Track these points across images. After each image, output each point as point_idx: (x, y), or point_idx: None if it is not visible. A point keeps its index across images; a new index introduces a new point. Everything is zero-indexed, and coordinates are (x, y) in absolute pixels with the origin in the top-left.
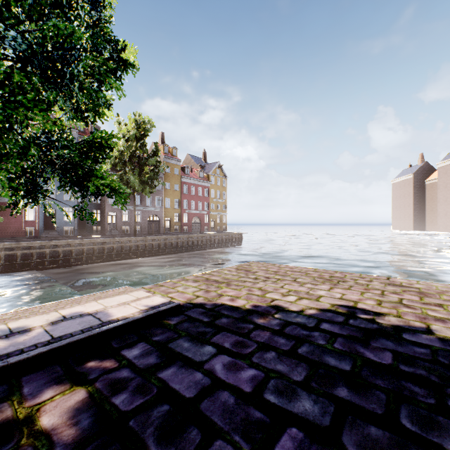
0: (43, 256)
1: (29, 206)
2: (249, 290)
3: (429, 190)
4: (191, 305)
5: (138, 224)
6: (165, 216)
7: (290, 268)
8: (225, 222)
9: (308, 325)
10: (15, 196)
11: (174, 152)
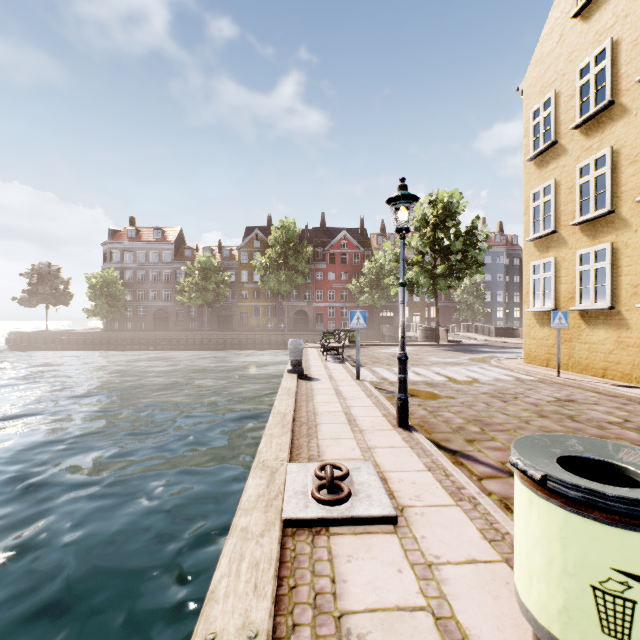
0: None
1: None
2: None
3: None
4: None
5: None
6: None
7: None
8: None
9: None
10: None
11: None
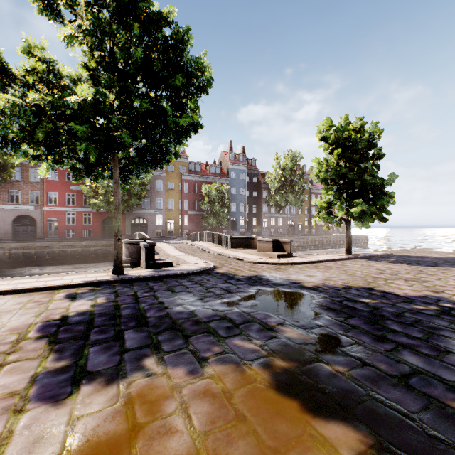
0: None
1: None
2: (415, 254)
3: None
4: (395, 255)
5: (280, 227)
6: (298, 221)
7: (432, 251)
8: None
9: (443, 258)
10: (358, 223)
11: (304, 168)
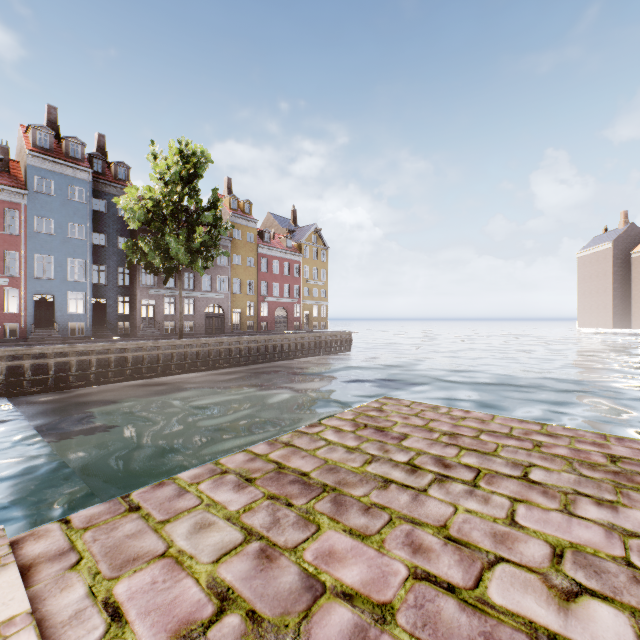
0: (19, 373)
1: (15, 290)
2: (414, 547)
3: (637, 266)
4: None
5: (190, 319)
6: (233, 306)
7: (481, 423)
8: (325, 316)
9: None
10: None
11: (247, 208)
